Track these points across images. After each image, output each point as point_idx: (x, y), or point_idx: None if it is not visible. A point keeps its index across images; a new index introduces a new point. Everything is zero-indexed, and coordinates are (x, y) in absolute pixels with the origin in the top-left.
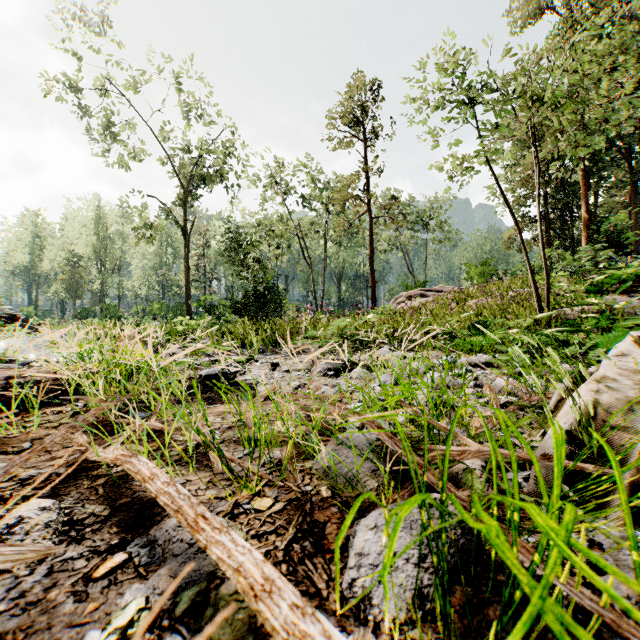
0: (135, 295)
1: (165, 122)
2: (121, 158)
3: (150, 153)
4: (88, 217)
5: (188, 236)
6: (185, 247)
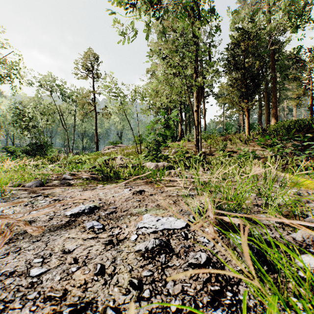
0: None
1: None
2: None
3: None
4: None
5: None
6: None
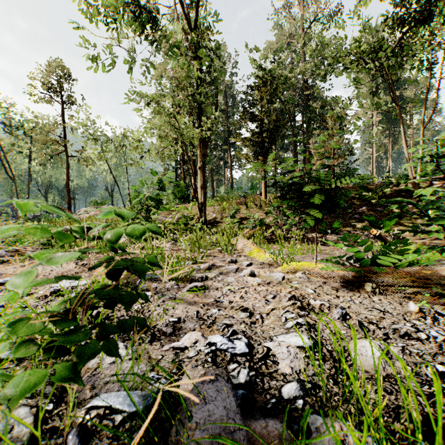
0: None
1: None
2: None
3: None
4: None
5: None
6: None
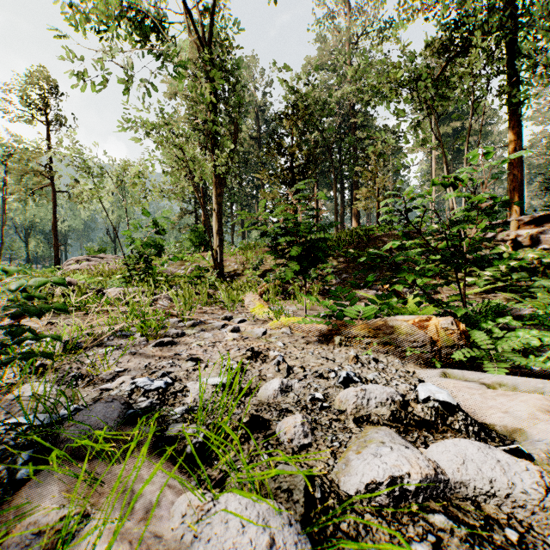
0: None
1: None
2: None
3: None
4: None
5: None
6: None
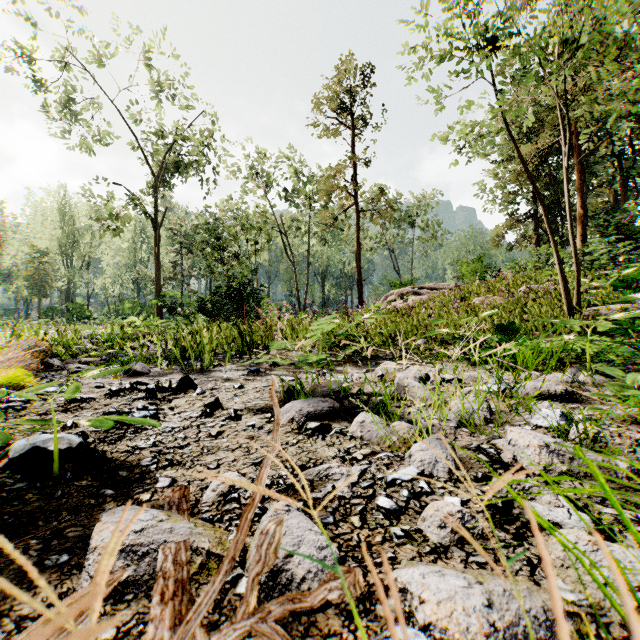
0: (106, 294)
1: (131, 101)
2: (83, 142)
3: (117, 138)
4: (53, 209)
5: (158, 228)
6: (155, 240)
